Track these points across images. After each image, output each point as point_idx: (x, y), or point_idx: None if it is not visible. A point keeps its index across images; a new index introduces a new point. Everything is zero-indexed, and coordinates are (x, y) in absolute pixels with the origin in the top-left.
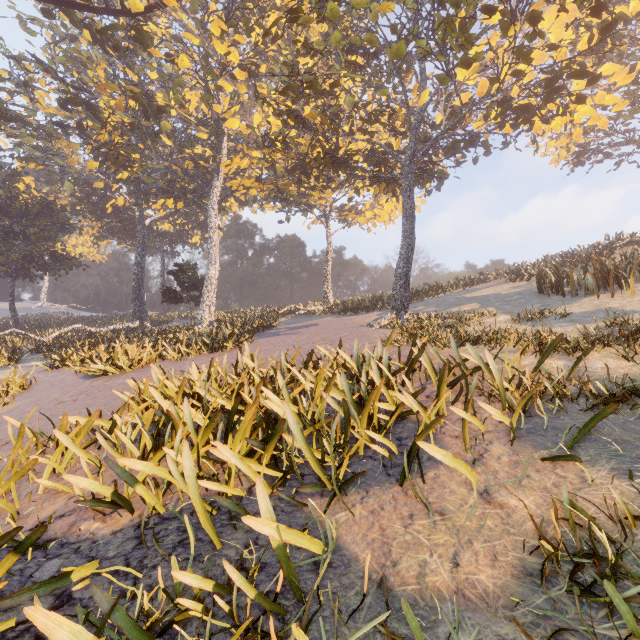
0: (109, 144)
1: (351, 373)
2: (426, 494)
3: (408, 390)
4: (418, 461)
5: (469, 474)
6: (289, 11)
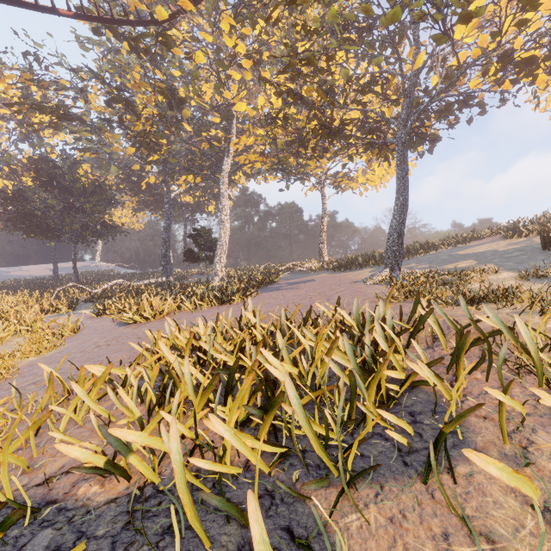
0: (143, 133)
1: (352, 333)
2: (460, 501)
3: (413, 352)
4: (446, 454)
5: (532, 493)
6: None
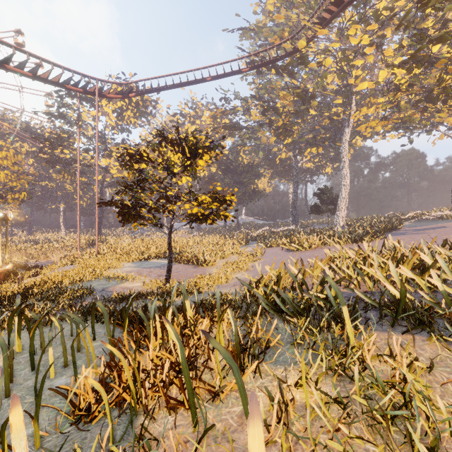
0: (282, 126)
1: None
2: None
3: None
4: None
5: None
6: (419, 0)
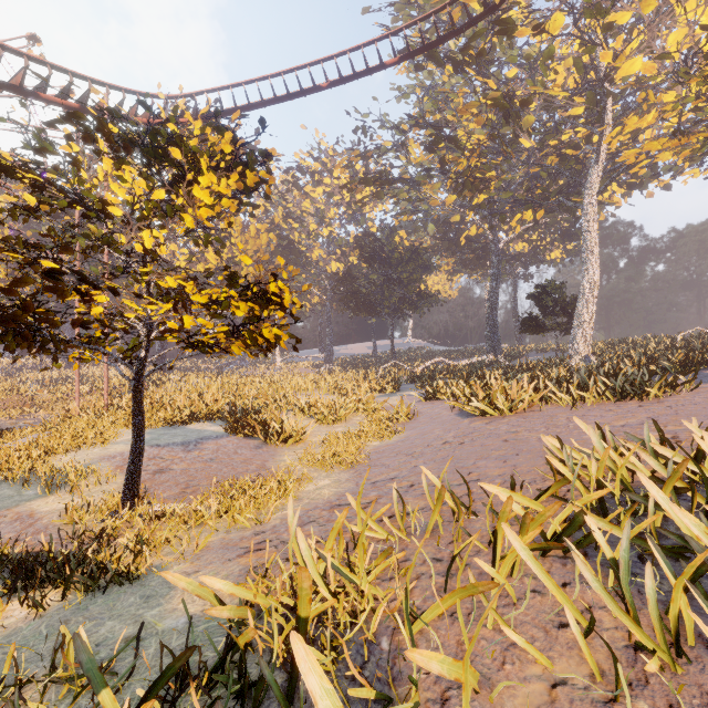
0: (467, 171)
1: None
2: None
3: None
4: None
5: None
6: None
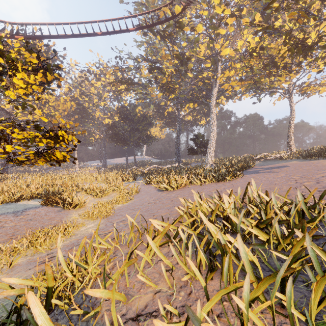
0: (166, 83)
1: None
2: None
3: None
4: None
5: None
6: None
